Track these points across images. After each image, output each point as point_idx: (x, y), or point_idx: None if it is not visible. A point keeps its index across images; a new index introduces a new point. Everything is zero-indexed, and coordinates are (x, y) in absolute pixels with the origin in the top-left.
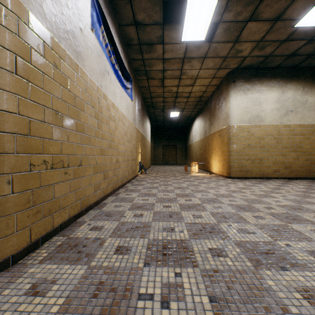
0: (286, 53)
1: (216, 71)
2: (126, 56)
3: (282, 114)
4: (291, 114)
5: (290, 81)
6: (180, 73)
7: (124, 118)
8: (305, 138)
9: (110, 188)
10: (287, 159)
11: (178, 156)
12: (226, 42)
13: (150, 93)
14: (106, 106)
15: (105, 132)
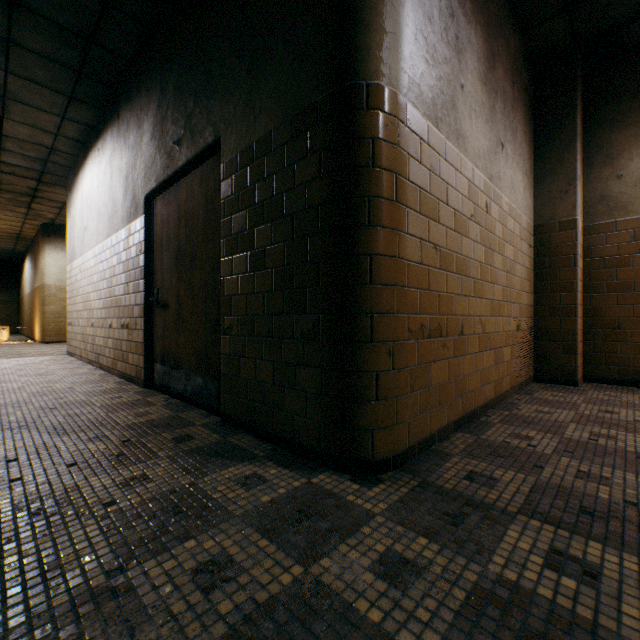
0: None
1: (25, 219)
2: None
3: None
4: None
5: None
6: None
7: None
8: None
9: None
10: None
11: (1, 317)
12: (18, 206)
13: None
14: None
15: None
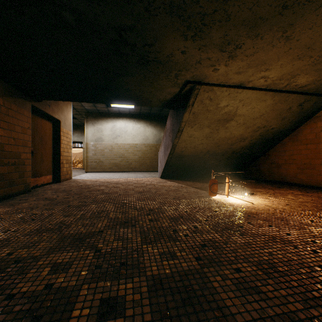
0: None
1: None
2: None
3: None
4: None
5: None
6: None
7: None
8: None
9: None
10: None
11: None
12: None
13: None
14: None
15: None
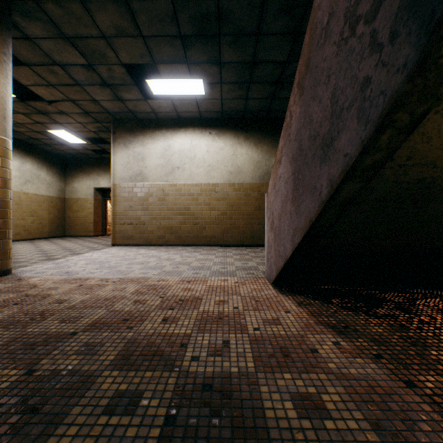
0: (33, 137)
1: None
2: None
3: (23, 182)
4: (30, 184)
5: (30, 156)
6: None
7: None
8: (40, 205)
9: None
10: (27, 223)
11: None
12: None
13: None
14: None
15: None
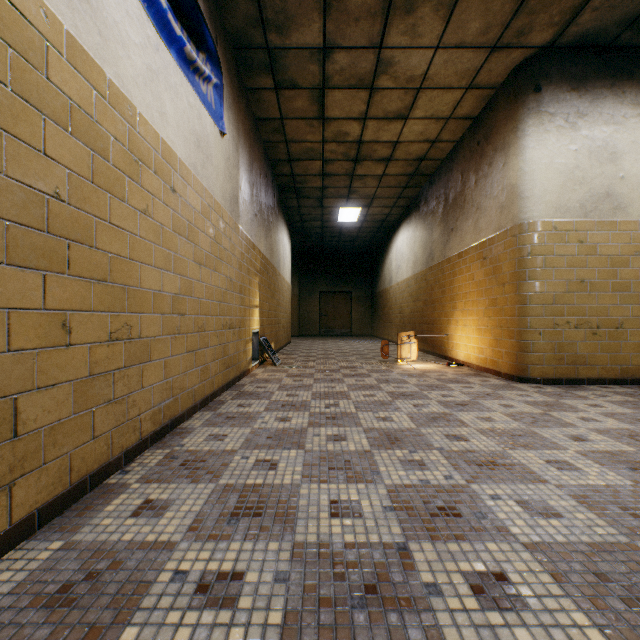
0: None
1: (485, 57)
2: None
3: None
4: None
5: None
6: (376, 65)
7: (176, 171)
8: None
9: (40, 485)
10: None
11: (356, 316)
12: None
13: (286, 145)
14: None
15: None
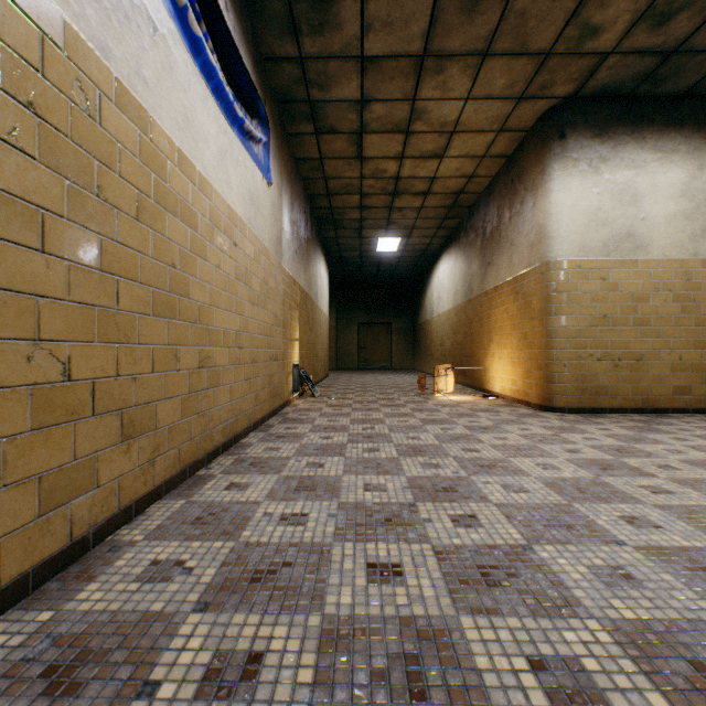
0: None
1: (513, 106)
2: (246, 36)
3: (698, 229)
4: None
5: None
6: (410, 113)
7: (237, 227)
8: None
9: (166, 465)
10: None
11: (396, 349)
12: None
13: (325, 181)
14: (137, 147)
15: (134, 250)
